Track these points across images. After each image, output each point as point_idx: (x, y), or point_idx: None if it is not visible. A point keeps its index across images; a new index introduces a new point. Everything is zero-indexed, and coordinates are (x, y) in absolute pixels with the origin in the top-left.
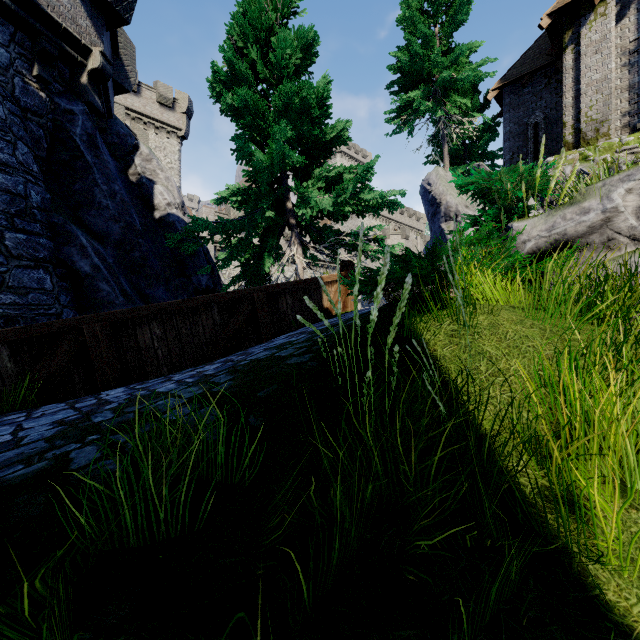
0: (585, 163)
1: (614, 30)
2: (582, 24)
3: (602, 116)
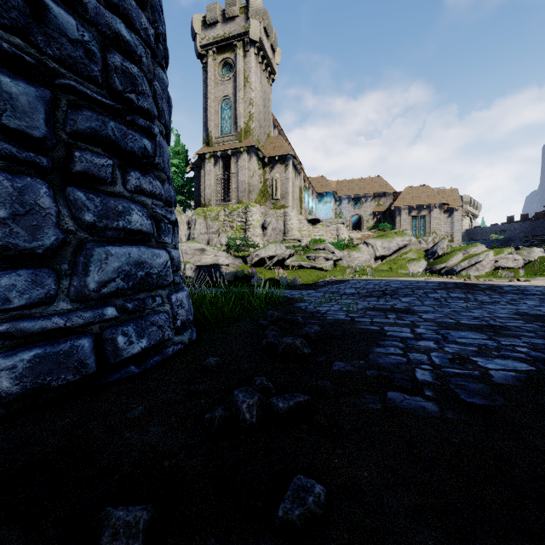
0: (199, 216)
1: (213, 169)
2: (205, 162)
3: (210, 198)
